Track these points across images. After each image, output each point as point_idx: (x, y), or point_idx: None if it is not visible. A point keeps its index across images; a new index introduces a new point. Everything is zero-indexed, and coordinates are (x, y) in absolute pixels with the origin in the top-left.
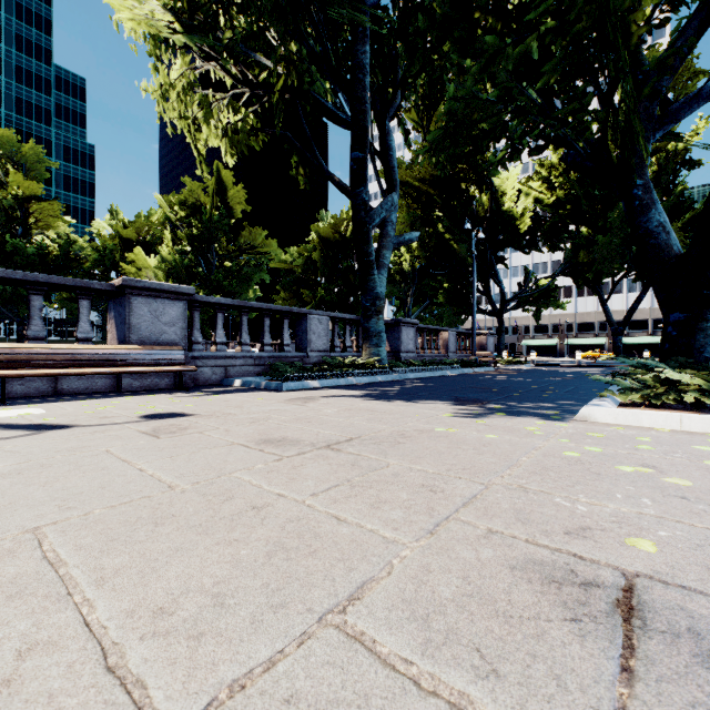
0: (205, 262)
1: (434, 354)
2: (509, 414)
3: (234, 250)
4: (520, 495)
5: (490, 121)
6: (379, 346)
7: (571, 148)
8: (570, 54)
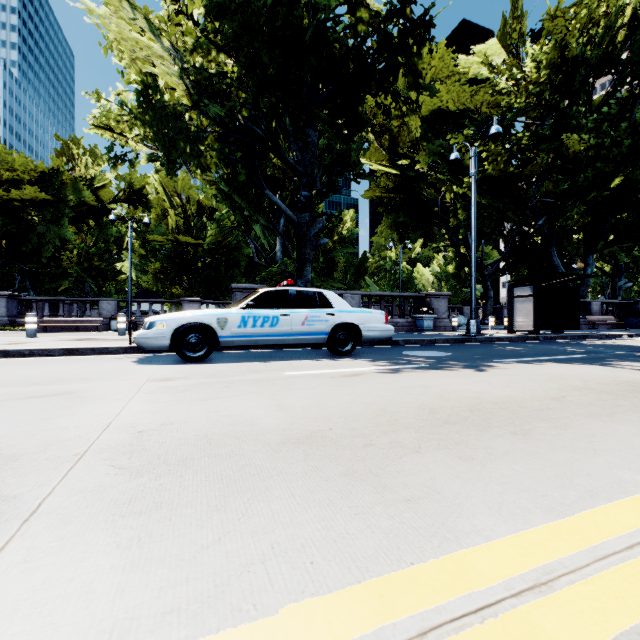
0: None
1: None
2: None
3: None
4: None
5: None
6: None
7: None
8: None
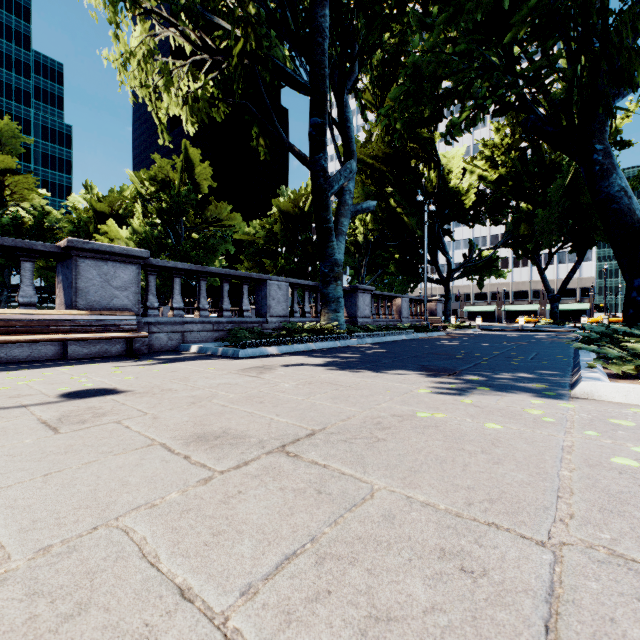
0: (174, 234)
1: (388, 319)
2: (493, 388)
3: (201, 222)
4: (634, 584)
5: (455, 78)
6: (338, 312)
7: (531, 113)
8: (542, 4)
